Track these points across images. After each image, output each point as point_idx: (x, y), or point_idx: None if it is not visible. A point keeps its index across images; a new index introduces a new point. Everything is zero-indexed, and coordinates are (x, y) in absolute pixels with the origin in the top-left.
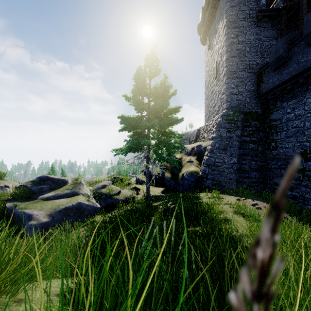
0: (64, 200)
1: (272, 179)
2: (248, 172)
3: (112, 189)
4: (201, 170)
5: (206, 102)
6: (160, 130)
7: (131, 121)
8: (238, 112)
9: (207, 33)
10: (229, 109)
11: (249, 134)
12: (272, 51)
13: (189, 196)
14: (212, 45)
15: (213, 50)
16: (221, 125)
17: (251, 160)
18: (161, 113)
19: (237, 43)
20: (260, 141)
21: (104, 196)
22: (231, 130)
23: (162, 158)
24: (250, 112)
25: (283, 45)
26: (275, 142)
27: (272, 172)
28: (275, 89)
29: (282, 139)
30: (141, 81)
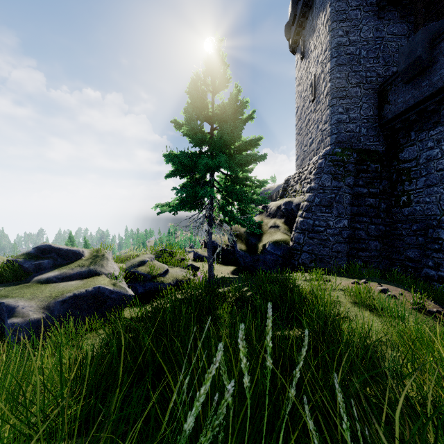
0: (74, 283)
1: (404, 252)
2: (364, 242)
3: (155, 267)
4: (292, 238)
5: (298, 139)
6: (230, 174)
7: (183, 158)
8: (350, 150)
9: (299, 35)
10: (334, 145)
11: (365, 183)
12: (405, 52)
13: (276, 278)
14: (307, 52)
15: (309, 59)
16: (323, 169)
17: (370, 222)
18: (231, 147)
19: (347, 44)
20: (383, 193)
21: (141, 278)
22: (338, 177)
23: (233, 218)
24: (367, 150)
25: (423, 42)
26: (408, 194)
27: (403, 241)
28: (408, 111)
29: (419, 190)
30: (199, 97)
